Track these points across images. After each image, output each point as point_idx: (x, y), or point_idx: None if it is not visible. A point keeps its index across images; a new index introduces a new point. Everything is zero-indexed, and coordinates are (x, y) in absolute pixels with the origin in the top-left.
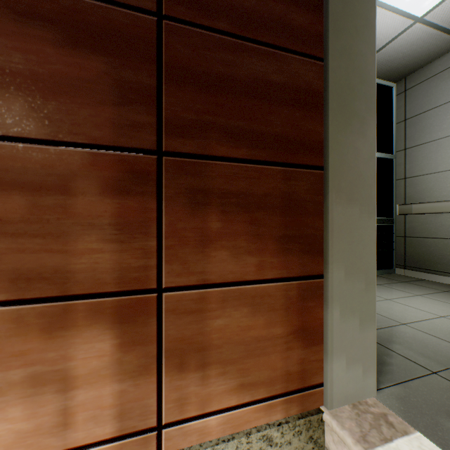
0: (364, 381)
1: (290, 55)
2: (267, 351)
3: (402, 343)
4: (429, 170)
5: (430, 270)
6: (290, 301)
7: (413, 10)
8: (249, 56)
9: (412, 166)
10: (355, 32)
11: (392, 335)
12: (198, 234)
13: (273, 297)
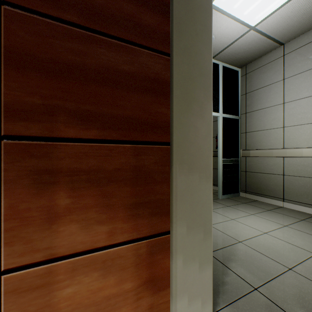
0: (203, 311)
1: (140, 49)
2: (118, 306)
3: (237, 261)
4: (260, 128)
5: (261, 194)
6: (140, 258)
7: (249, 21)
8: (100, 47)
9: (250, 124)
10: (195, 35)
11: (231, 253)
12: (45, 212)
13: (124, 258)
